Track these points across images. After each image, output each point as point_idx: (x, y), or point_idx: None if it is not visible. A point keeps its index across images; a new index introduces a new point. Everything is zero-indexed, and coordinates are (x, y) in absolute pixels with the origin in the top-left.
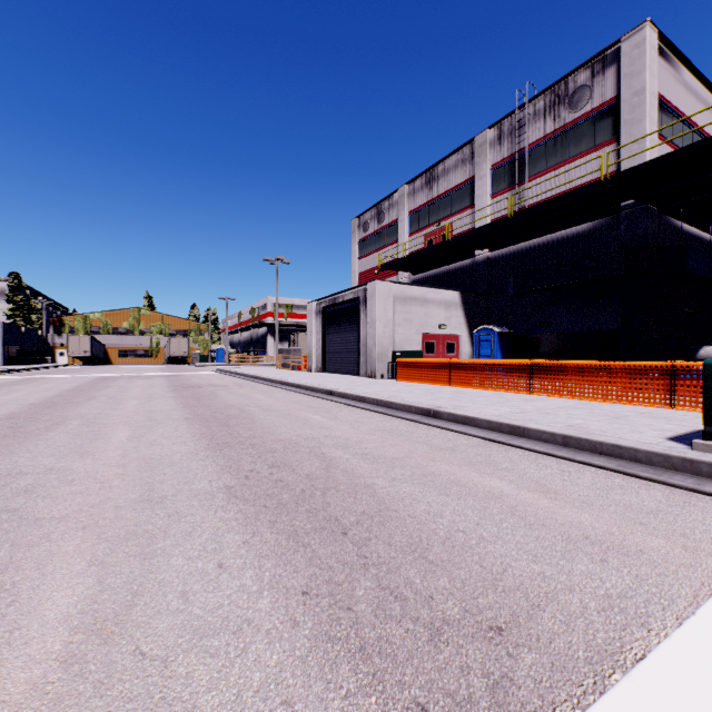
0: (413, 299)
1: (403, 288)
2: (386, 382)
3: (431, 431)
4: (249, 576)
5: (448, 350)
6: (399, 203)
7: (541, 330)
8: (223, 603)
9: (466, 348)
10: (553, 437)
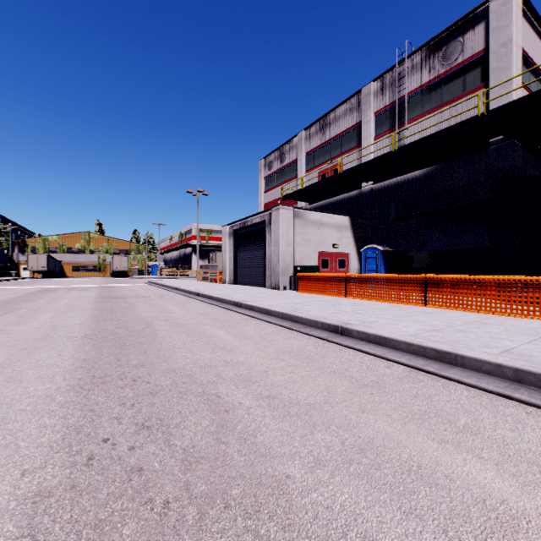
0: (311, 222)
1: (302, 213)
2: (289, 293)
3: (343, 353)
4: None
5: (340, 266)
6: (298, 145)
7: (418, 249)
8: None
9: (354, 264)
10: (499, 370)
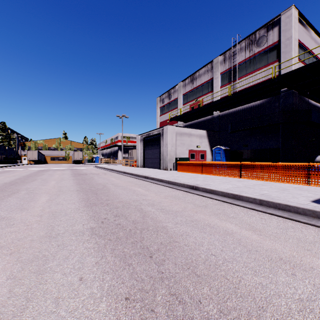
0: (185, 134)
1: (180, 129)
2: (172, 172)
3: (194, 196)
4: (96, 286)
5: (201, 157)
6: (178, 90)
7: (243, 148)
8: (78, 306)
9: (209, 156)
10: (254, 200)
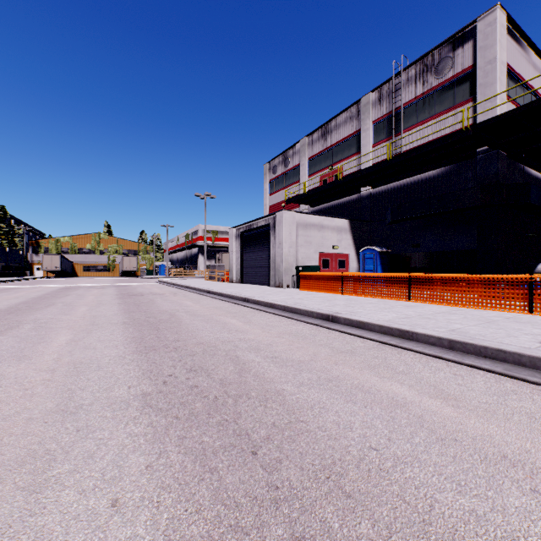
0: (312, 225)
1: (304, 217)
2: (291, 291)
3: (331, 334)
4: (144, 520)
5: (340, 266)
6: (301, 151)
7: (412, 250)
8: None
9: (354, 264)
10: (440, 341)
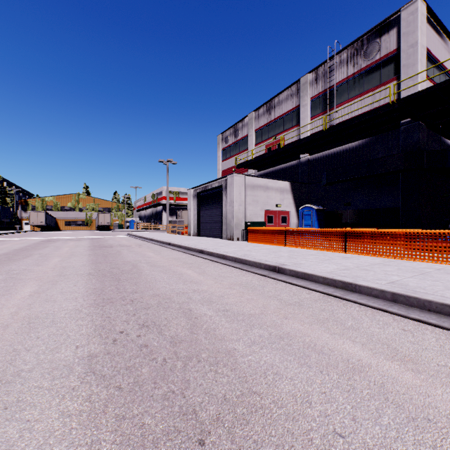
0: (258, 187)
1: (252, 179)
2: (241, 243)
3: (278, 284)
4: None
5: (282, 221)
6: (249, 124)
7: (344, 208)
8: None
9: (294, 220)
10: (382, 294)
